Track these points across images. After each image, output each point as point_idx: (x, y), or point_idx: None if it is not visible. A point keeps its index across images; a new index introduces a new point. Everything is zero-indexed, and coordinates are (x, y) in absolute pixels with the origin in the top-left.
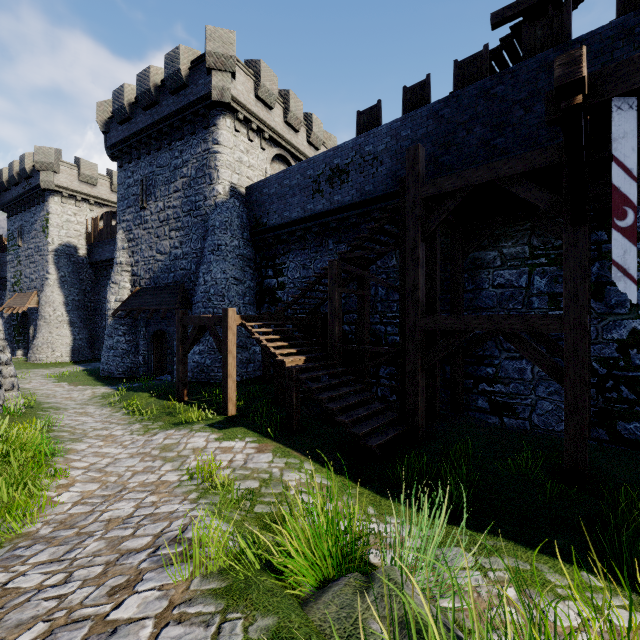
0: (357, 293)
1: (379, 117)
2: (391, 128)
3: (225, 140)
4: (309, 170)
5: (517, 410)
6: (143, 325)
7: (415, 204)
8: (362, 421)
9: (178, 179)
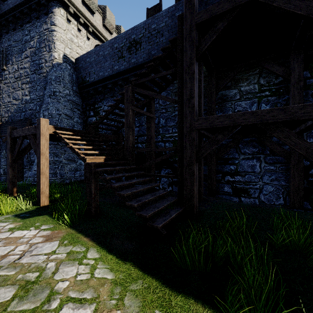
0: (146, 114)
1: (160, 11)
2: (169, 11)
3: (59, 23)
4: (116, 44)
5: (250, 192)
6: (3, 148)
7: (191, 30)
8: (149, 205)
9: (27, 49)
